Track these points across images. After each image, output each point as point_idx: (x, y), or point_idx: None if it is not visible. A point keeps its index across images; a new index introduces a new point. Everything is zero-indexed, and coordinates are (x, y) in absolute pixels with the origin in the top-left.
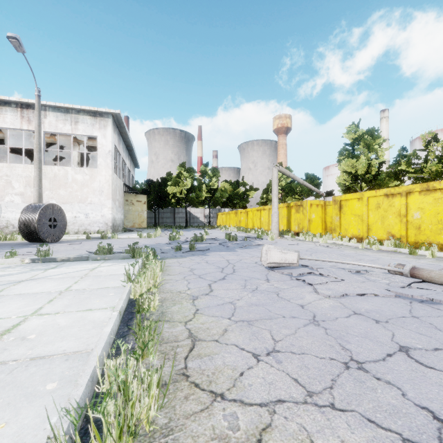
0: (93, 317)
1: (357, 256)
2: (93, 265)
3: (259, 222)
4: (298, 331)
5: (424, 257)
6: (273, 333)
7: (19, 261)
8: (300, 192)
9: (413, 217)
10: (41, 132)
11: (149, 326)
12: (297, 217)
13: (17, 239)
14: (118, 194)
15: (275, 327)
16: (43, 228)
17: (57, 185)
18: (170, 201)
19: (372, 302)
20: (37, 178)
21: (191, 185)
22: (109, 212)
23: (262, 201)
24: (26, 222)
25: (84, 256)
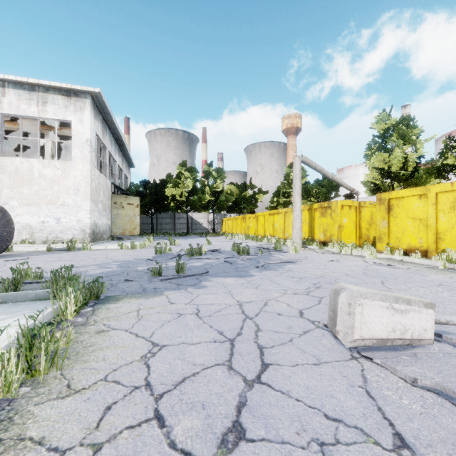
0: None
1: None
2: None
3: (272, 228)
4: None
5: None
6: None
7: None
8: (316, 194)
9: None
10: None
11: None
12: (322, 221)
13: None
14: (102, 195)
15: None
16: None
17: (19, 182)
18: (169, 205)
19: None
20: None
21: (192, 187)
22: (86, 216)
23: (272, 206)
24: None
25: None
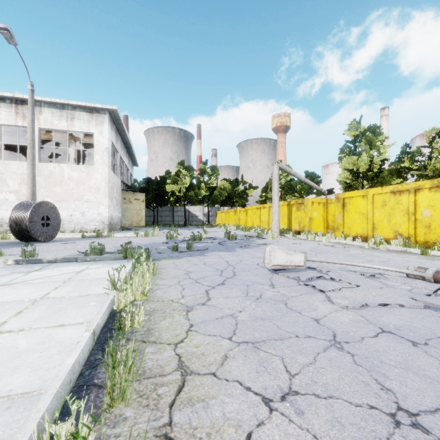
0: (62, 336)
1: (365, 257)
2: (80, 267)
3: (259, 220)
4: (318, 358)
5: (438, 258)
6: (286, 361)
7: (1, 263)
8: (299, 190)
9: (422, 215)
10: (37, 128)
11: (125, 356)
12: (298, 215)
13: (10, 238)
14: (116, 192)
15: (288, 352)
16: (35, 227)
17: (52, 183)
18: (169, 200)
19: (398, 314)
20: (31, 175)
21: (190, 184)
22: (105, 211)
23: (261, 200)
24: (17, 220)
25: (72, 257)
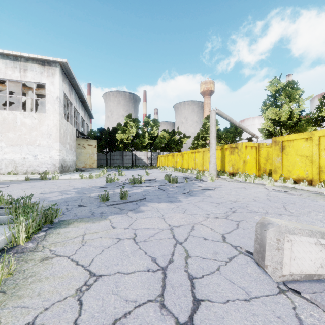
0: None
1: None
2: None
3: (194, 163)
4: None
5: None
6: None
7: None
8: (225, 138)
9: None
10: None
11: None
12: (231, 158)
13: None
14: (69, 138)
15: None
16: None
17: (6, 128)
18: (119, 146)
19: None
20: None
21: (136, 133)
22: (56, 154)
23: (193, 146)
24: None
25: None
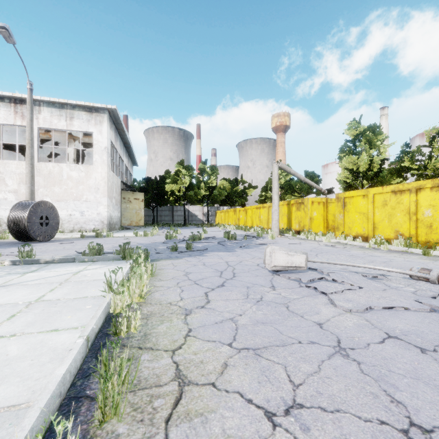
0: (55, 342)
1: (367, 257)
2: (78, 268)
3: (259, 220)
4: (323, 366)
5: None
6: (289, 370)
7: None
8: (299, 189)
9: (424, 214)
10: (36, 128)
11: (119, 365)
12: (298, 214)
13: (9, 237)
14: (115, 192)
15: (291, 360)
16: (33, 227)
17: (51, 183)
18: (168, 199)
19: (404, 318)
20: (29, 175)
21: (189, 183)
22: (105, 210)
23: (261, 199)
24: (16, 220)
25: (70, 257)
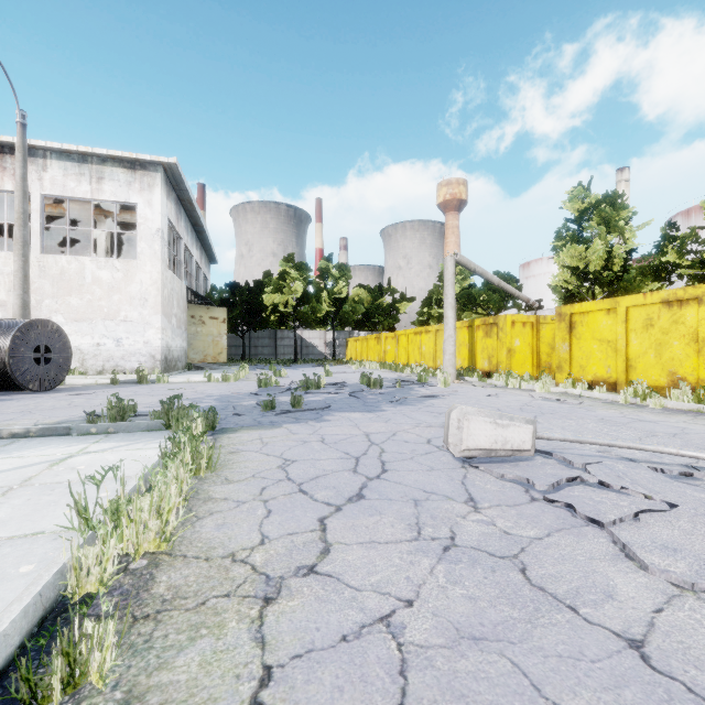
0: None
1: (633, 423)
2: (69, 448)
3: (419, 354)
4: None
5: None
6: None
7: None
8: (485, 302)
9: None
10: (38, 196)
11: None
12: (487, 344)
13: None
14: (177, 306)
15: None
16: (21, 365)
17: (65, 289)
18: (268, 319)
19: None
20: (20, 274)
21: (303, 292)
22: (157, 337)
23: (421, 319)
24: None
25: (61, 426)
